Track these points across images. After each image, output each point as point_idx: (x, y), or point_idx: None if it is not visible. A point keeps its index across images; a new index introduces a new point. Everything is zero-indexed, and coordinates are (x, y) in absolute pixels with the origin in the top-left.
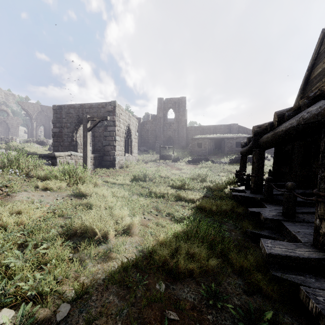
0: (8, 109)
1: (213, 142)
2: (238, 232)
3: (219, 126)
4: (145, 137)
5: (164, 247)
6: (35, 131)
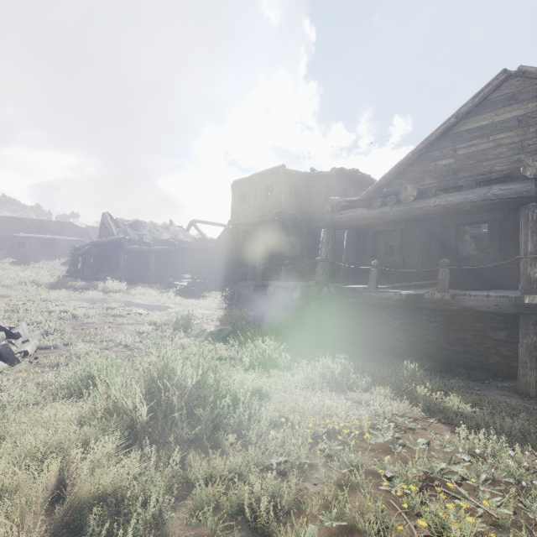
0: None
1: (41, 242)
2: None
3: (47, 221)
4: None
5: None
6: None
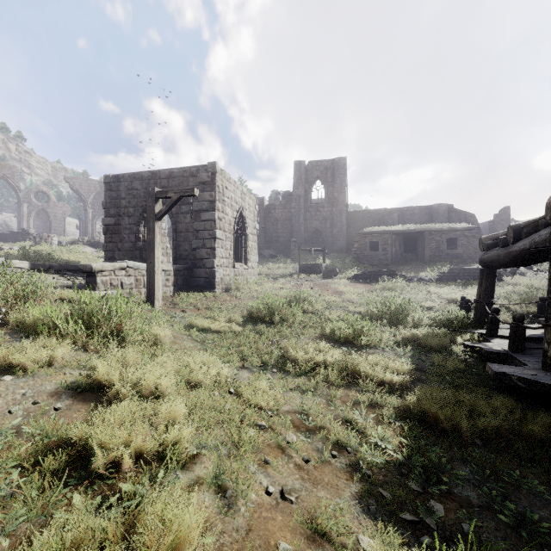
0: (49, 190)
1: (400, 239)
2: None
3: (409, 209)
4: (272, 233)
5: None
6: (92, 225)
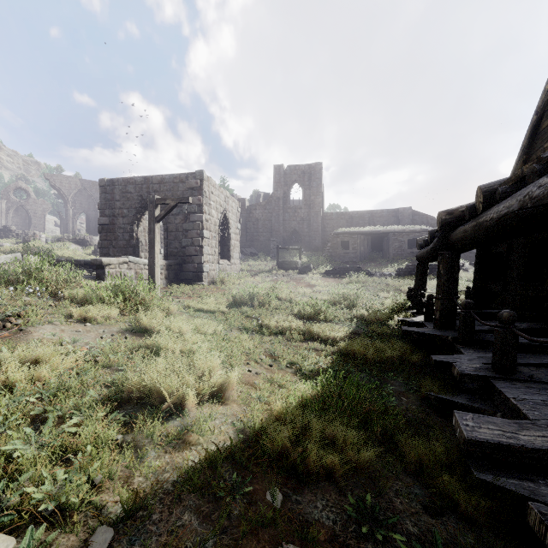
0: (28, 187)
1: (368, 239)
2: (413, 397)
3: (378, 212)
4: (253, 232)
5: (282, 425)
6: (72, 222)
